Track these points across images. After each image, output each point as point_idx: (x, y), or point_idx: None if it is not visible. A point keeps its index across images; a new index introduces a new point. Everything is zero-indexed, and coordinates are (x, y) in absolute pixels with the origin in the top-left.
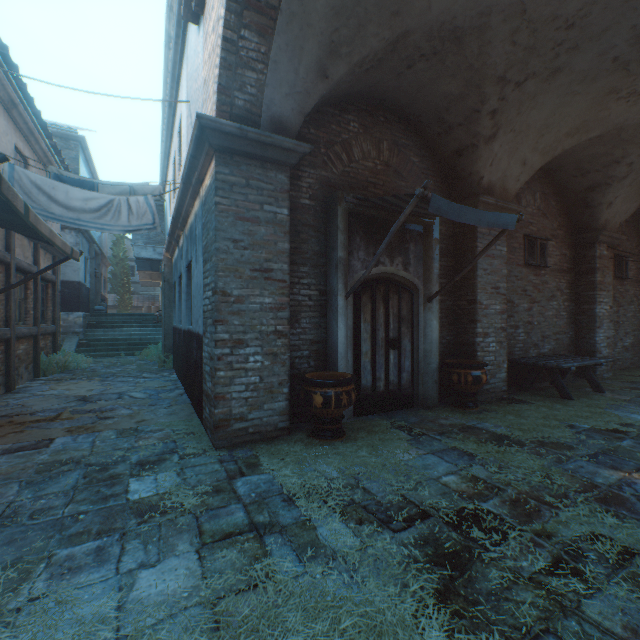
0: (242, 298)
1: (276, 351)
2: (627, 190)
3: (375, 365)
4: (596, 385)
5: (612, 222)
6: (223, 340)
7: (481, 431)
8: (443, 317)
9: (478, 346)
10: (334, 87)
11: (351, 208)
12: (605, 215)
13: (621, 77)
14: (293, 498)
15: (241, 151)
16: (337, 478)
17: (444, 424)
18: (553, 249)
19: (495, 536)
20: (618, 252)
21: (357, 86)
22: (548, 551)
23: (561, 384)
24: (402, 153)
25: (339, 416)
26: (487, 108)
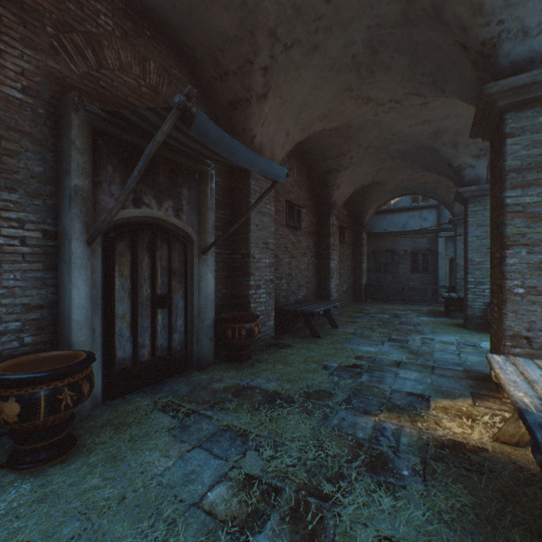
0: None
1: None
2: (348, 178)
3: (137, 330)
4: (333, 323)
5: (339, 200)
6: None
7: (255, 391)
8: (220, 270)
9: (252, 298)
10: None
11: (98, 123)
12: (336, 194)
13: (355, 77)
14: None
15: None
16: None
17: (218, 389)
18: (305, 215)
19: None
20: (340, 224)
21: None
22: None
23: (313, 326)
24: (175, 85)
25: (62, 422)
26: (260, 62)
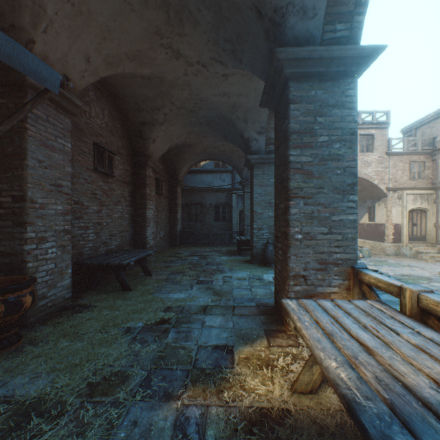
0: None
1: None
2: (164, 134)
3: None
4: (148, 270)
5: (156, 154)
6: None
7: None
8: None
9: (30, 255)
10: None
11: None
12: (152, 147)
13: (165, 21)
14: None
15: None
16: None
17: None
18: (120, 163)
19: None
20: (158, 177)
21: None
22: None
23: (123, 278)
24: None
25: None
26: None
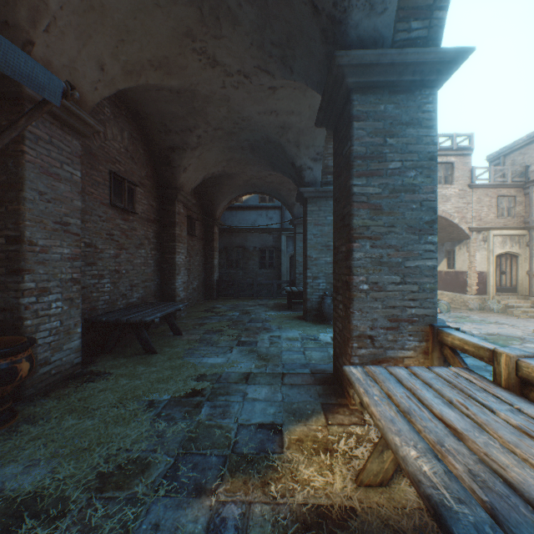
0: None
1: None
2: (197, 161)
3: None
4: (177, 329)
5: (187, 186)
6: None
7: None
8: None
9: (28, 310)
10: None
11: None
12: (183, 178)
13: (198, 19)
14: None
15: None
16: None
17: None
18: (142, 197)
19: None
20: (191, 214)
21: None
22: None
23: (146, 338)
24: None
25: None
26: None
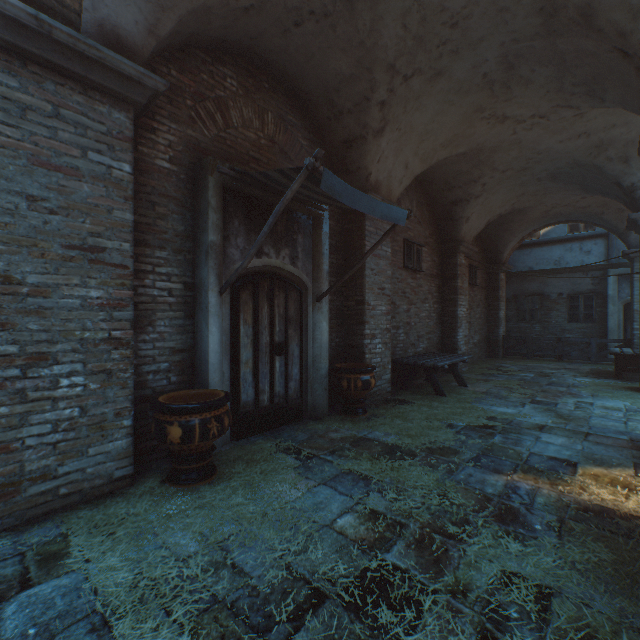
0: (46, 288)
1: (111, 367)
2: (480, 208)
3: (258, 375)
4: (461, 380)
5: (469, 235)
6: (6, 355)
7: (373, 443)
8: (333, 318)
9: (366, 348)
10: (202, 16)
11: (227, 182)
12: (464, 228)
13: (487, 96)
14: (111, 620)
15: (43, 58)
16: (195, 554)
17: (335, 438)
18: (426, 255)
19: (408, 614)
20: (470, 262)
21: (235, 30)
22: (470, 621)
23: (436, 382)
24: (290, 131)
25: (208, 449)
26: (377, 97)
